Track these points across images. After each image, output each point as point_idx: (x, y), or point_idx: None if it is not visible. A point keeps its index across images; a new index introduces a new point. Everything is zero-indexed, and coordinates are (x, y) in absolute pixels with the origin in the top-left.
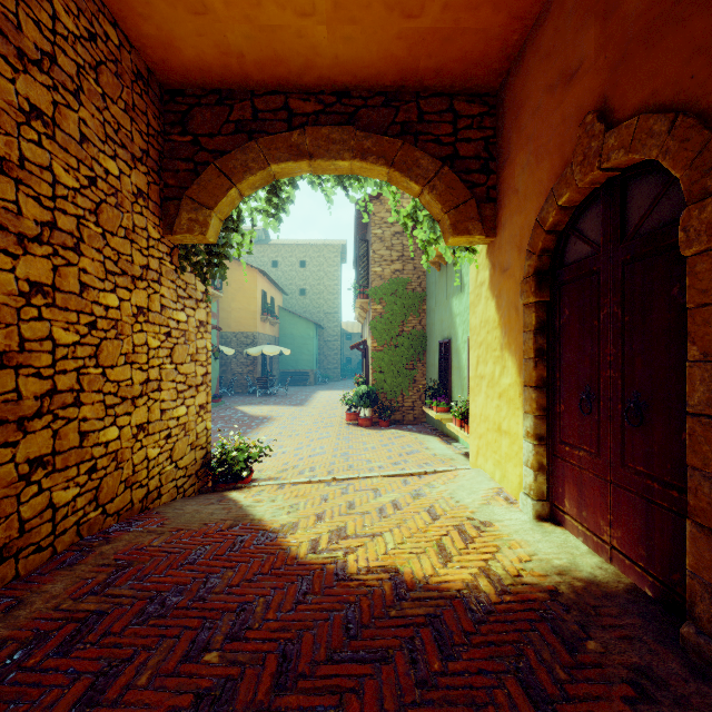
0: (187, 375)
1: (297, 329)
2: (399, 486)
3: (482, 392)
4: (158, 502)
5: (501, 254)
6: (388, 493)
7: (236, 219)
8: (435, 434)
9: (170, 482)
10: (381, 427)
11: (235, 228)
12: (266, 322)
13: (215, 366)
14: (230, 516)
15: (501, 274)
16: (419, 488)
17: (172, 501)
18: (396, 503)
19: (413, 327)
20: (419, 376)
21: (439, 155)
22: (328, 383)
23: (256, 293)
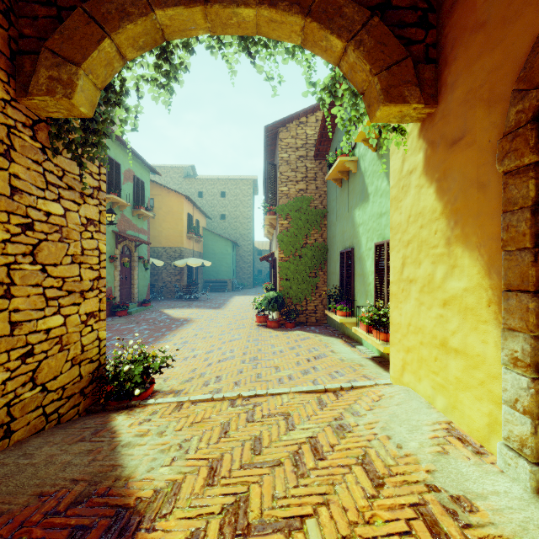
0: (65, 279)
1: (218, 246)
2: (315, 410)
3: (411, 298)
4: (5, 442)
5: (447, 123)
6: (303, 422)
7: (118, 90)
8: (337, 336)
9: (32, 411)
10: (287, 329)
11: (117, 101)
12: (191, 239)
13: (145, 275)
14: (89, 472)
15: (447, 149)
16: (341, 416)
17: (36, 434)
18: (315, 444)
19: (315, 240)
20: (321, 283)
21: (367, 3)
22: (243, 289)
23: (182, 215)
